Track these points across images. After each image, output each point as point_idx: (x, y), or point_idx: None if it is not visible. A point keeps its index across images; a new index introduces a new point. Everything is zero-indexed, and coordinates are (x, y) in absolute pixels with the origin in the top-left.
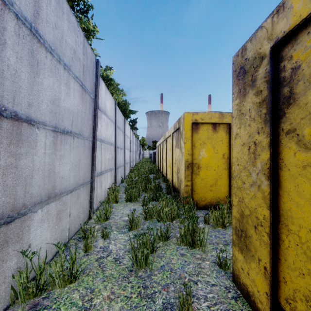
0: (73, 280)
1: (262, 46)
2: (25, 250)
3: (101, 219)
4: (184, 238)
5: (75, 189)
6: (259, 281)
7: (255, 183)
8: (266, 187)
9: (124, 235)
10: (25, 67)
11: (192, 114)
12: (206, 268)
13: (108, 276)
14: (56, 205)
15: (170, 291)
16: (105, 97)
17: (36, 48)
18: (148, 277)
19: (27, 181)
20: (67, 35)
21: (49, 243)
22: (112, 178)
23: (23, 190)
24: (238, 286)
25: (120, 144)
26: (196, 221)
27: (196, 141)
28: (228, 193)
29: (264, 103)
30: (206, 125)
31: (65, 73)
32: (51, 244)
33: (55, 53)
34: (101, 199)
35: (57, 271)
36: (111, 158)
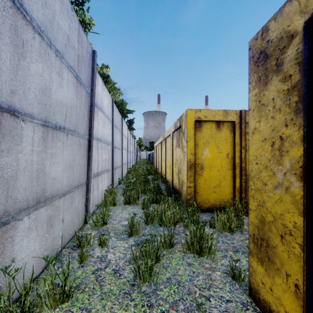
0: (65, 299)
1: (292, 23)
2: (7, 267)
3: (98, 224)
4: (190, 245)
5: (69, 192)
6: (288, 300)
7: (281, 185)
8: (298, 189)
9: (123, 242)
10: (6, 45)
11: (195, 112)
12: (218, 281)
13: (107, 292)
14: (46, 210)
15: (179, 311)
16: (102, 94)
17: (21, 25)
18: (153, 293)
19: (9, 183)
20: (59, 17)
21: (38, 255)
22: (109, 179)
23: (4, 194)
24: (257, 302)
25: (118, 144)
26: (204, 227)
27: (199, 140)
28: (232, 194)
29: (294, 89)
30: (210, 123)
31: (57, 60)
32: (40, 255)
33: (45, 35)
34: (97, 202)
35: (46, 289)
36: (108, 158)
